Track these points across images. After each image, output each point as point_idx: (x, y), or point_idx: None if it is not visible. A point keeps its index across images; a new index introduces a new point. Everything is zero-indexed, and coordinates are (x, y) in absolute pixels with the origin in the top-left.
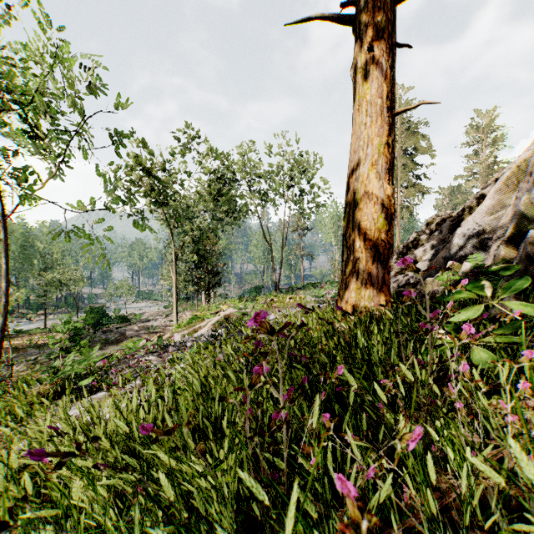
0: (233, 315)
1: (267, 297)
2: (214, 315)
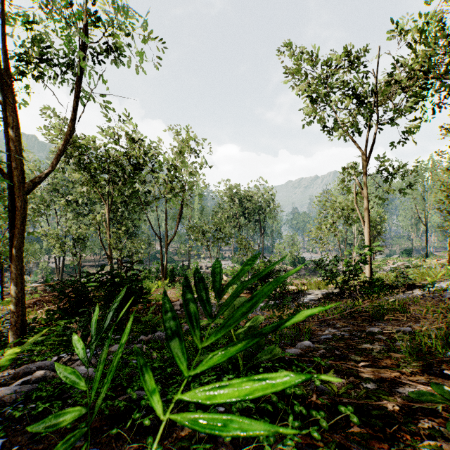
0: (402, 265)
1: (419, 258)
2: (386, 265)
